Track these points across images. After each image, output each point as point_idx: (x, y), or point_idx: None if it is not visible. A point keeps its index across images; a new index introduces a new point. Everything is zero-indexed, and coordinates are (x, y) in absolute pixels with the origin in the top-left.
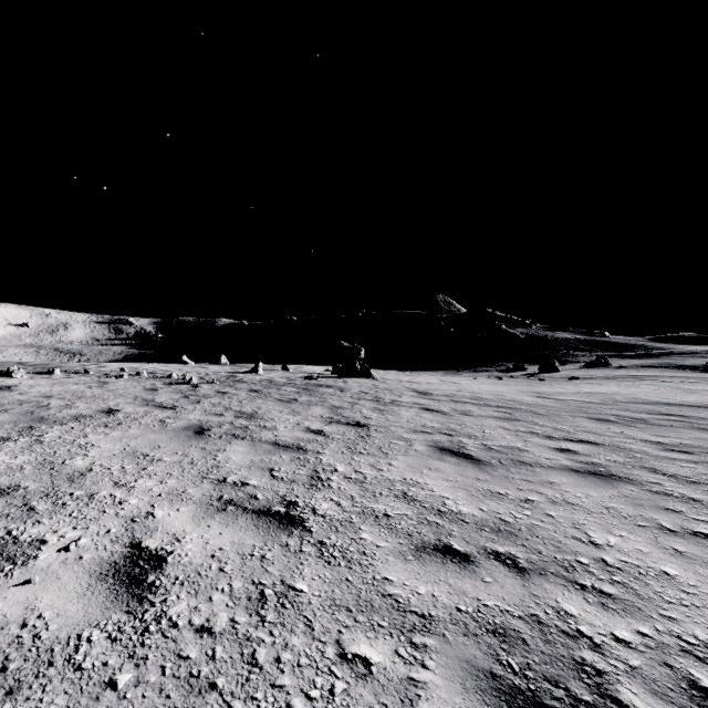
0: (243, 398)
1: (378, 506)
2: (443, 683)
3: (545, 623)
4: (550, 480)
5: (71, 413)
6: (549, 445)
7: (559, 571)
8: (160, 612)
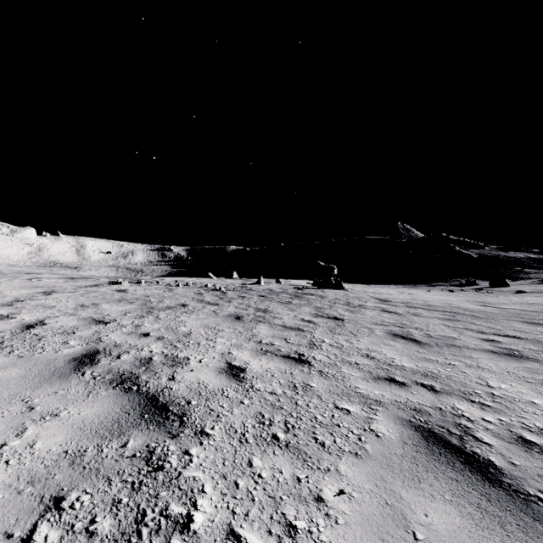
0: (256, 300)
1: (351, 359)
2: (384, 420)
3: (444, 410)
4: (471, 356)
5: (164, 305)
6: (478, 337)
7: (460, 394)
8: (251, 386)
